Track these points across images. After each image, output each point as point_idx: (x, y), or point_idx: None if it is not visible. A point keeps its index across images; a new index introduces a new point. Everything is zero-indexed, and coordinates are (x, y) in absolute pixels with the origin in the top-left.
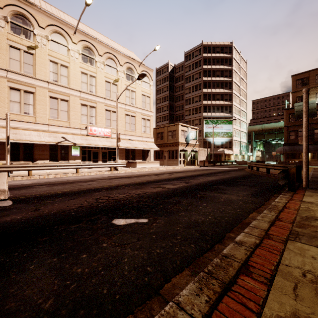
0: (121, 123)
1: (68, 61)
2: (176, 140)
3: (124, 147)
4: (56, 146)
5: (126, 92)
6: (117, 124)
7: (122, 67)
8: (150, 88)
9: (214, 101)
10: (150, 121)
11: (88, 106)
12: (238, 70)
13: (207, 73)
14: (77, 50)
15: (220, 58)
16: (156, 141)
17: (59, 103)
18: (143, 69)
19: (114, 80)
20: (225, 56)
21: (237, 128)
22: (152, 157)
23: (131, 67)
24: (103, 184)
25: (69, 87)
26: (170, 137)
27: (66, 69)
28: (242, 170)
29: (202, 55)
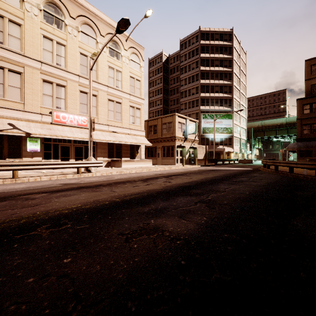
0: (103, 111)
1: (21, 16)
2: (172, 134)
3: (105, 140)
4: (0, 137)
5: (109, 71)
6: (89, 105)
7: (104, 39)
8: (141, 70)
9: (213, 93)
10: (140, 110)
11: (53, 84)
12: (238, 60)
13: (205, 62)
14: (37, 5)
15: (219, 46)
16: (148, 136)
17: (6, 75)
18: (131, 45)
19: (92, 53)
20: (224, 44)
21: (237, 124)
22: (143, 155)
23: (116, 40)
24: (6, 212)
25: (24, 54)
26: (165, 130)
27: (19, 27)
28: (260, 170)
29: (199, 42)
